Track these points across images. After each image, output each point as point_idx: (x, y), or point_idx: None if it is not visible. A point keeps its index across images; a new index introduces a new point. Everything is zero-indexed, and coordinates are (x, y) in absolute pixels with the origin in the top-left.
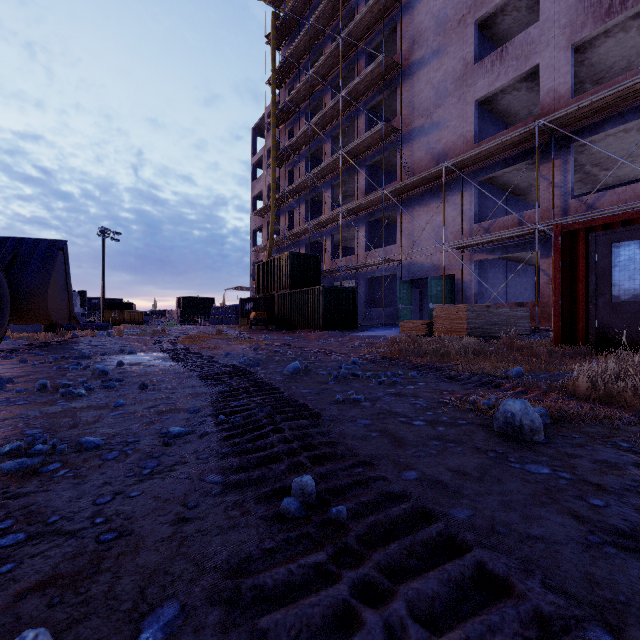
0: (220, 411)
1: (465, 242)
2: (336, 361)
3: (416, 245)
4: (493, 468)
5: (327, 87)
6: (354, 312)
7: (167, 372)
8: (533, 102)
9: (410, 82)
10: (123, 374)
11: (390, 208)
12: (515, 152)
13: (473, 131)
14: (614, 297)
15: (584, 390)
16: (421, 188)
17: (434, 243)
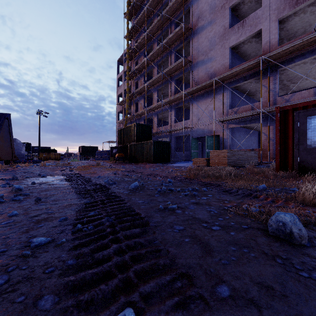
0: (79, 220)
1: (225, 118)
2: (159, 180)
3: (200, 120)
4: (288, 278)
5: (155, 40)
6: (169, 154)
7: (59, 188)
8: (258, 49)
9: (197, 37)
10: (31, 190)
11: (187, 101)
12: (250, 73)
13: (228, 62)
14: (308, 145)
15: (310, 200)
16: (202, 91)
17: (209, 119)
